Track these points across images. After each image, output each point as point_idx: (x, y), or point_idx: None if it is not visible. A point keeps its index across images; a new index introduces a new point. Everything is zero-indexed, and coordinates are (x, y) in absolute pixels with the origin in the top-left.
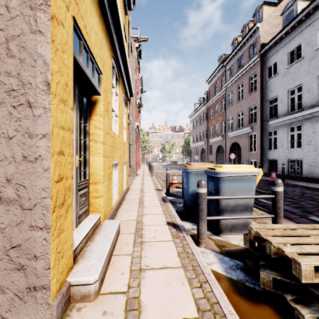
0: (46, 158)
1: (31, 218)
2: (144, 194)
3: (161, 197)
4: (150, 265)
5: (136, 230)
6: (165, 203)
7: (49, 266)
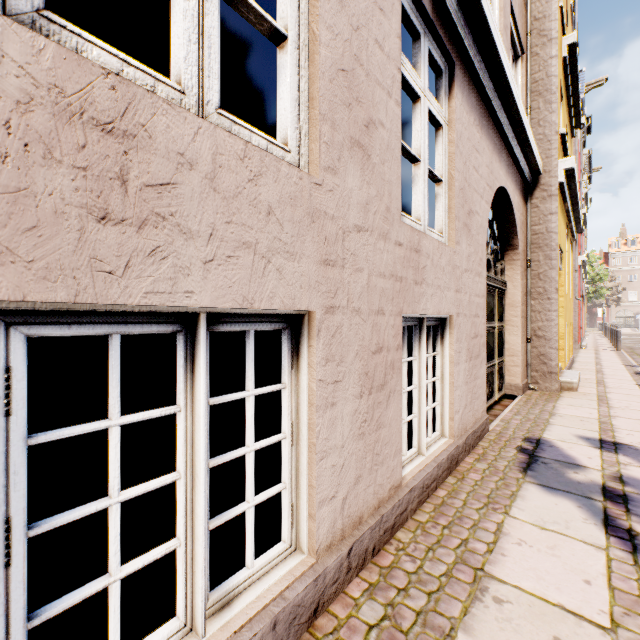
0: (555, 320)
1: (549, 344)
2: (602, 367)
3: (634, 371)
4: (613, 392)
5: (597, 382)
6: (639, 376)
7: (557, 365)
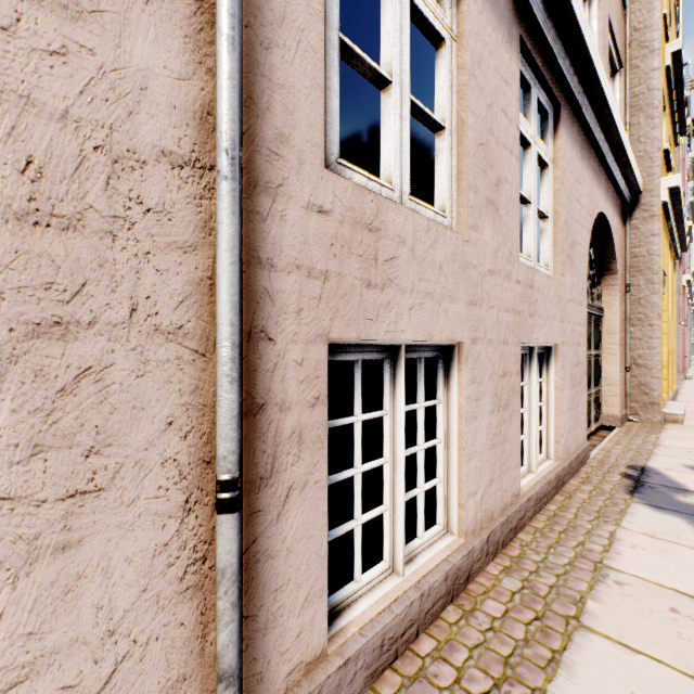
0: (658, 348)
1: (650, 373)
2: None
3: None
4: None
5: None
6: None
7: (659, 395)
